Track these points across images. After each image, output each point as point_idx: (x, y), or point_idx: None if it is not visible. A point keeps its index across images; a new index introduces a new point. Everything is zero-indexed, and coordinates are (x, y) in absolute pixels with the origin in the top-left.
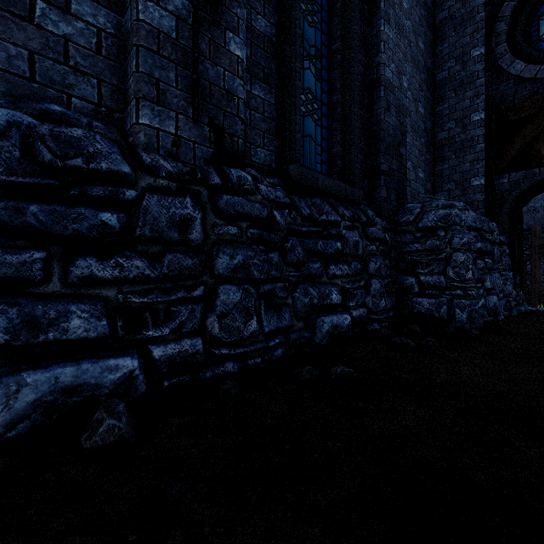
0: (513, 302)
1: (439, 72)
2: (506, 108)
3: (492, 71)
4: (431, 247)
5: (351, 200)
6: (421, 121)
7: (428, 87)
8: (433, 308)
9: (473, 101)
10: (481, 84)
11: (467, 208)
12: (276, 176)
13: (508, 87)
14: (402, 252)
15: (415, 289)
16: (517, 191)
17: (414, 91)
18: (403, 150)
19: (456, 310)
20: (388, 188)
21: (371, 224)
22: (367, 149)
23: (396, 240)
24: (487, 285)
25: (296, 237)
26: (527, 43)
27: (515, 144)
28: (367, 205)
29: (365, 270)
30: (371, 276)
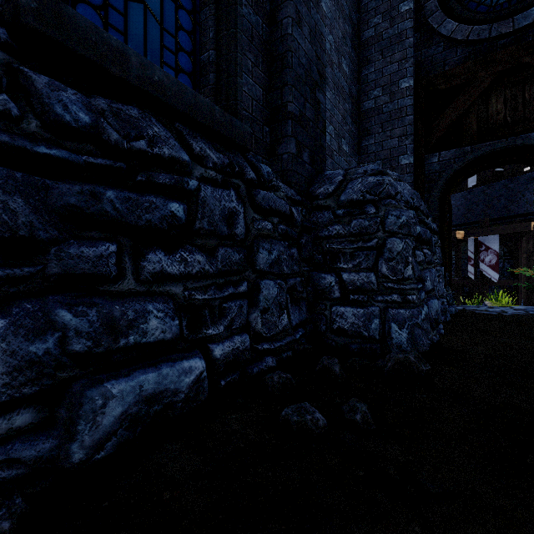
0: (445, 302)
1: (365, 30)
2: (436, 75)
3: (421, 32)
4: (357, 230)
5: (225, 135)
6: (345, 81)
7: (353, 45)
8: (360, 323)
9: (401, 65)
10: (410, 45)
11: (401, 179)
12: (4, 24)
13: (438, 52)
14: (318, 238)
15: (335, 293)
16: (448, 172)
17: (337, 39)
18: (321, 97)
19: (393, 326)
20: (299, 141)
21: (266, 187)
22: (269, 80)
23: (310, 219)
24: (428, 285)
25: (18, 170)
26: (457, 2)
27: (446, 117)
28: (269, 165)
29: (251, 264)
30: (263, 274)
